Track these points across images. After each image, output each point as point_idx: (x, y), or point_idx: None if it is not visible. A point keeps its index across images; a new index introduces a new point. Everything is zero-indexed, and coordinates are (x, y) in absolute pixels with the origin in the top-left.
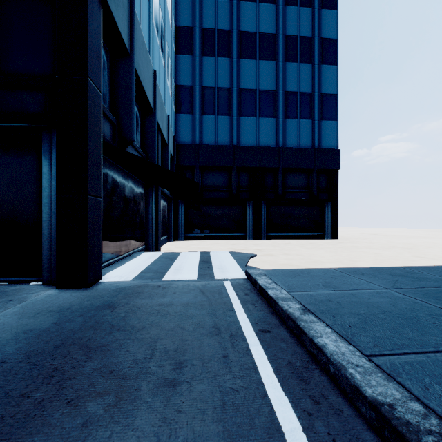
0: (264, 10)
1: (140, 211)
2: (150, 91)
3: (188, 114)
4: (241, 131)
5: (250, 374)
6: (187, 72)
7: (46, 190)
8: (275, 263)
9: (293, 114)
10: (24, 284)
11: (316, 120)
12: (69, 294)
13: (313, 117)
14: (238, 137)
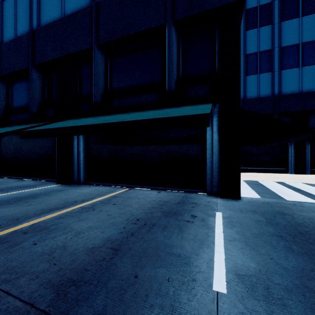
0: None
1: None
2: None
3: None
4: (282, 82)
5: None
6: None
7: (208, 140)
8: None
9: None
10: (194, 193)
11: None
12: (236, 202)
13: None
14: (279, 88)
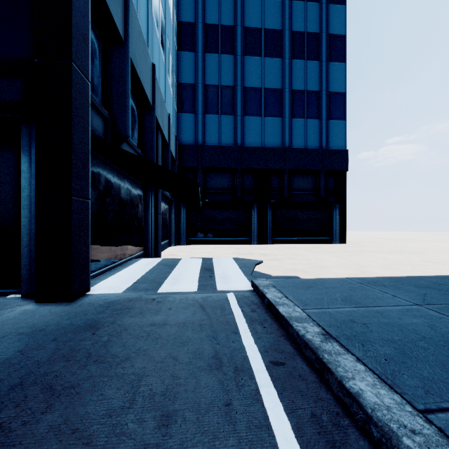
0: (270, 5)
1: (138, 214)
2: (148, 86)
3: (190, 113)
4: (245, 131)
5: (261, 436)
6: (189, 70)
7: (25, 191)
8: (280, 268)
9: (299, 114)
10: (1, 297)
11: (324, 120)
12: (48, 310)
13: (321, 117)
14: (243, 138)
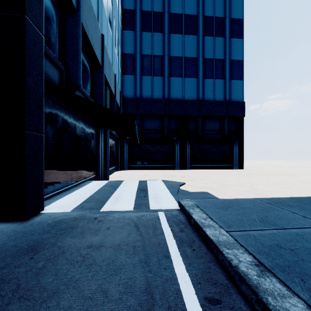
0: None
1: (91, 147)
2: (98, 50)
3: (131, 75)
4: (171, 88)
5: None
6: (130, 44)
7: None
8: (195, 186)
9: (210, 75)
10: None
11: (227, 80)
12: (0, 230)
13: (225, 78)
14: (169, 93)
